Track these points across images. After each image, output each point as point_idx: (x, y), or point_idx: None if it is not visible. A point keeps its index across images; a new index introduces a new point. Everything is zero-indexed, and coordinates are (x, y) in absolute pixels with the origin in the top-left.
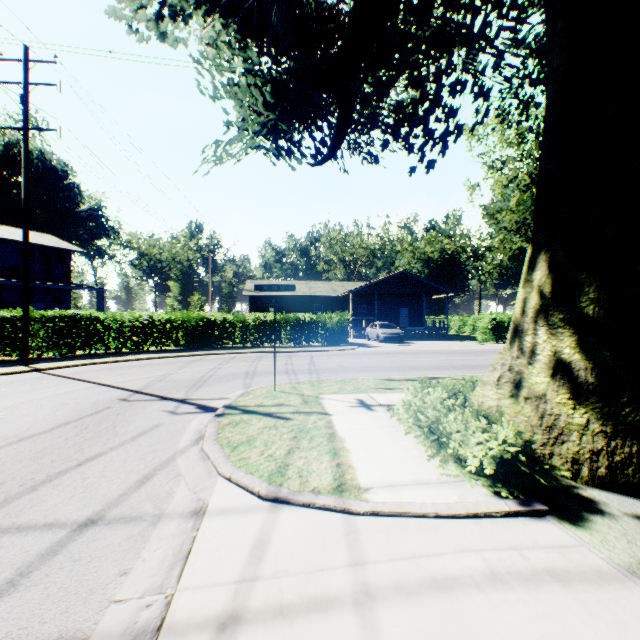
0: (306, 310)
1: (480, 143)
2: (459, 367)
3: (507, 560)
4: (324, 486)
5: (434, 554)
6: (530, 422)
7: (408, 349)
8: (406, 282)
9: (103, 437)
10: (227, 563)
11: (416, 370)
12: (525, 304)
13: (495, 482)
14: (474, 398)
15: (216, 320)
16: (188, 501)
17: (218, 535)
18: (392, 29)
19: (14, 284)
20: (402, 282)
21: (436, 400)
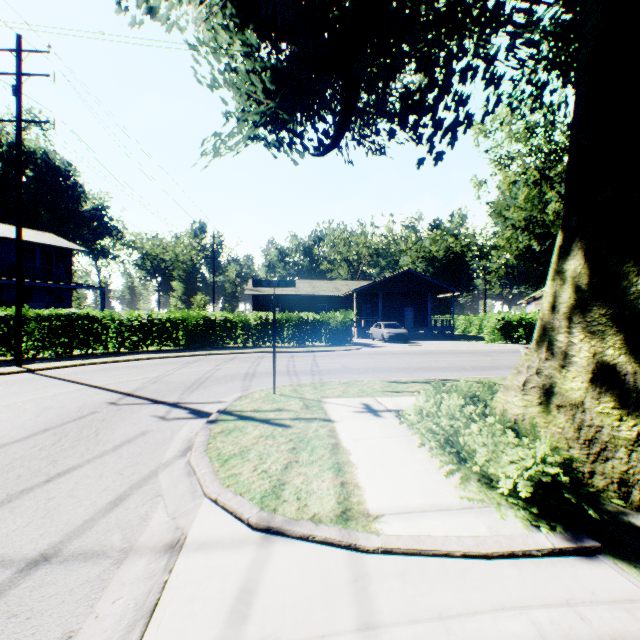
0: (309, 309)
1: (488, 138)
2: (469, 368)
3: (562, 623)
4: (326, 512)
5: (466, 613)
6: (565, 434)
7: (414, 349)
8: (411, 281)
9: (82, 447)
10: (201, 623)
11: (424, 371)
12: (555, 298)
13: (531, 509)
14: (495, 405)
15: (217, 319)
16: (164, 530)
17: (194, 580)
18: (400, 6)
19: (13, 283)
20: (407, 281)
21: (453, 407)
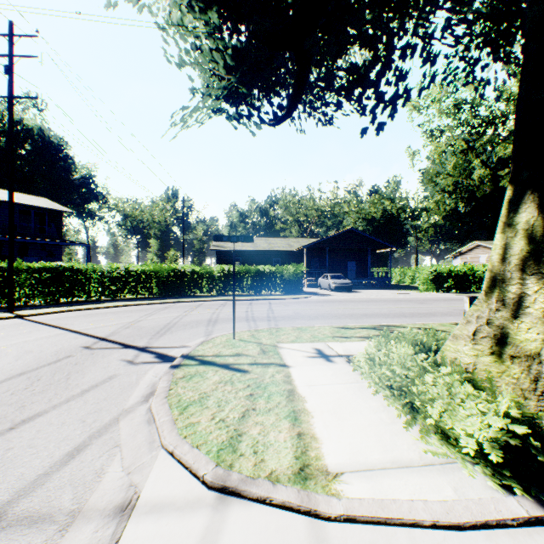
0: (265, 263)
1: (421, 113)
2: (408, 315)
3: None
4: (283, 469)
5: None
6: (520, 385)
7: (357, 297)
8: (354, 238)
9: (51, 391)
10: None
11: (368, 318)
12: (506, 250)
13: (498, 469)
14: (445, 353)
15: (185, 271)
16: (116, 488)
17: None
18: None
19: None
20: (350, 238)
21: (406, 356)
